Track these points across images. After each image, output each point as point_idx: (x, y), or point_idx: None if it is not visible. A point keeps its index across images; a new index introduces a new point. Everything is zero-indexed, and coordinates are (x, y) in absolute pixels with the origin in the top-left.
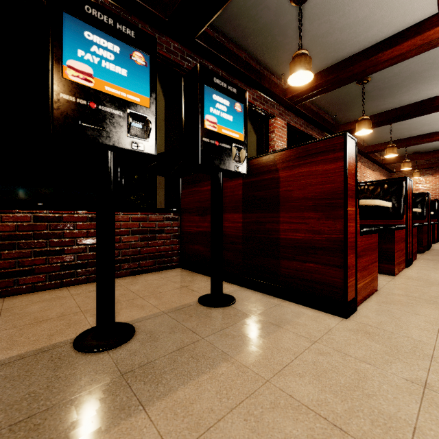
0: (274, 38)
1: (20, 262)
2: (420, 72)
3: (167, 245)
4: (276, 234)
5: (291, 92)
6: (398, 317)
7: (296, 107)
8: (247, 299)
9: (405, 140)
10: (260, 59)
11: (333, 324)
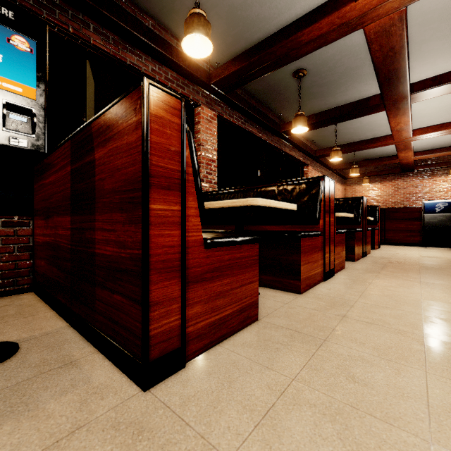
0: (184, 3)
1: None
2: (354, 68)
3: (7, 262)
4: (93, 247)
5: (215, 76)
6: (234, 379)
7: (227, 96)
8: (36, 352)
9: (351, 144)
10: (176, 32)
11: (103, 411)
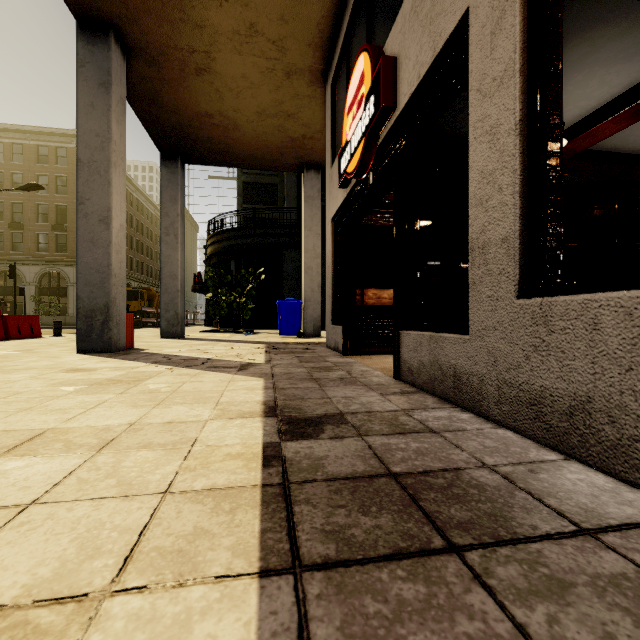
0: None
1: (388, 335)
2: None
3: None
4: None
5: None
6: None
7: None
8: None
9: None
10: None
11: None
